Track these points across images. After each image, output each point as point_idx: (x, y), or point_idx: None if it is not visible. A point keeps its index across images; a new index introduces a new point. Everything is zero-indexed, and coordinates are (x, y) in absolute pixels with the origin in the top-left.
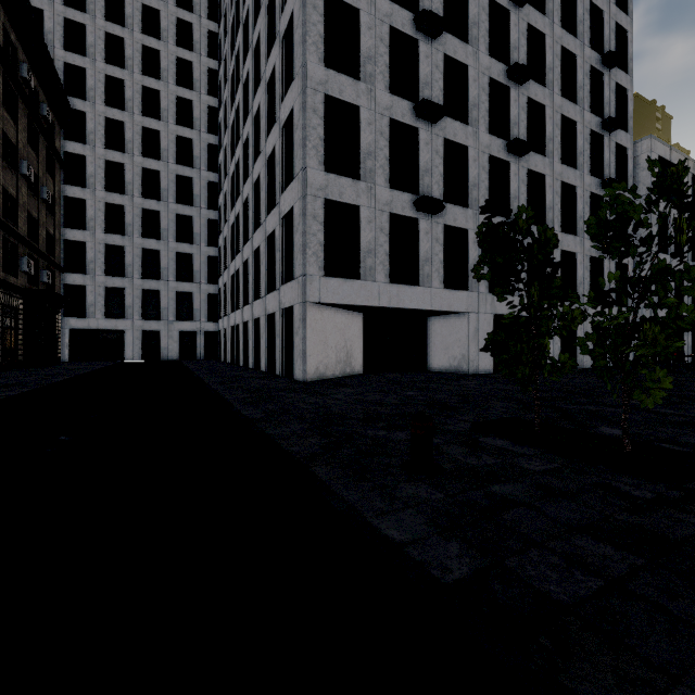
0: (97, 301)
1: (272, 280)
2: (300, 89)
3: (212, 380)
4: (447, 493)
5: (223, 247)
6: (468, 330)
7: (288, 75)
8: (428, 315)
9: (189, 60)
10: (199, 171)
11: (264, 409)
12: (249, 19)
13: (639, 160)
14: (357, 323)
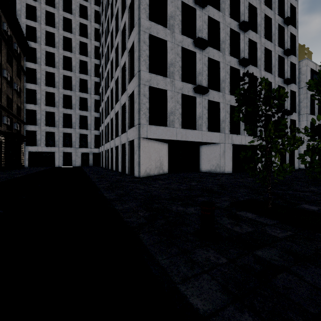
0: (41, 138)
1: (124, 127)
2: (137, 31)
3: (93, 176)
4: (229, 258)
5: (101, 112)
6: (220, 152)
7: (131, 26)
8: (200, 144)
9: (85, 24)
10: (90, 76)
11: (116, 193)
12: (113, 1)
13: (301, 70)
14: (165, 148)
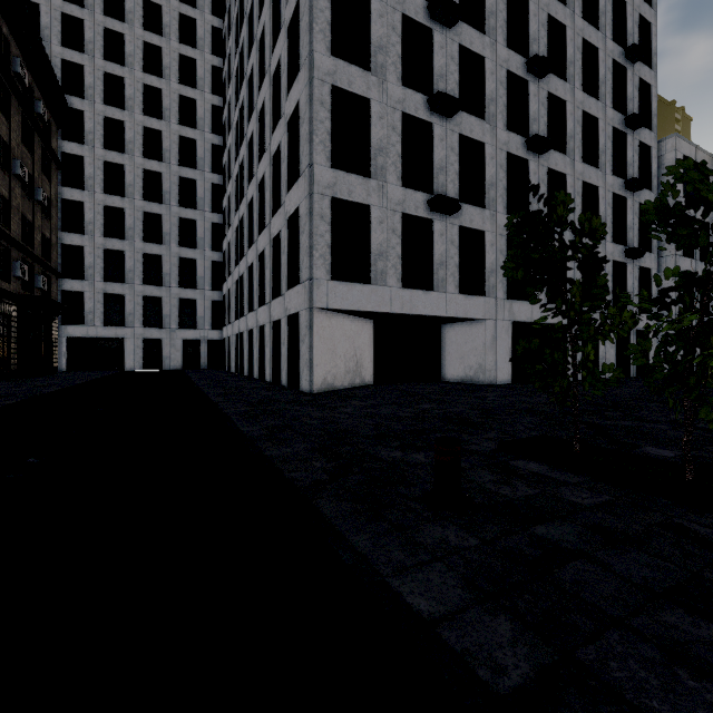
0: (96, 308)
1: (277, 285)
2: (306, 80)
3: (212, 391)
4: (483, 538)
5: (227, 251)
6: (485, 338)
7: (294, 67)
8: (442, 322)
9: (192, 57)
10: (202, 172)
11: (265, 425)
12: (253, 10)
13: (663, 159)
14: (368, 330)
